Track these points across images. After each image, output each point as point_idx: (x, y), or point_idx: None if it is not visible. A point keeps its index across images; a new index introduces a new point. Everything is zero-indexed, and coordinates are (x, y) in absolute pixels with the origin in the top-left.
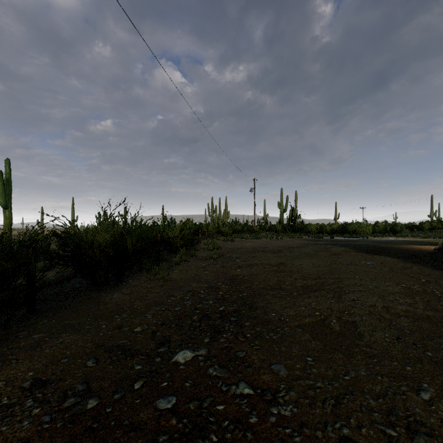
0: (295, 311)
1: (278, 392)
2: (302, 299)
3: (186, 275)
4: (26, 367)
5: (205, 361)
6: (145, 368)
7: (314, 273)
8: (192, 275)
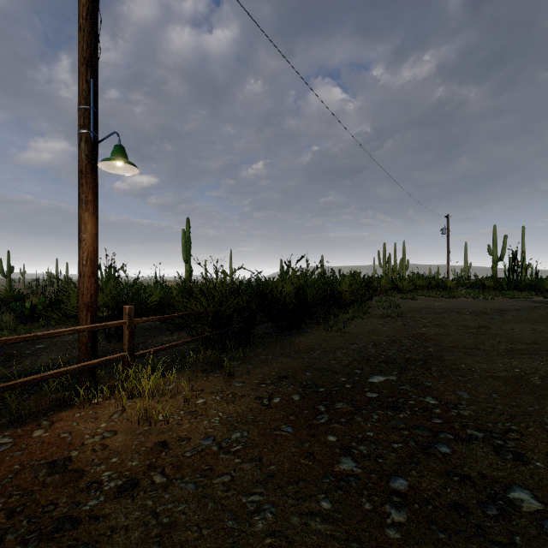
0: (490, 365)
1: (459, 404)
2: (502, 358)
3: (363, 330)
4: (269, 370)
5: (396, 382)
6: (348, 381)
7: (529, 338)
8: (369, 330)
